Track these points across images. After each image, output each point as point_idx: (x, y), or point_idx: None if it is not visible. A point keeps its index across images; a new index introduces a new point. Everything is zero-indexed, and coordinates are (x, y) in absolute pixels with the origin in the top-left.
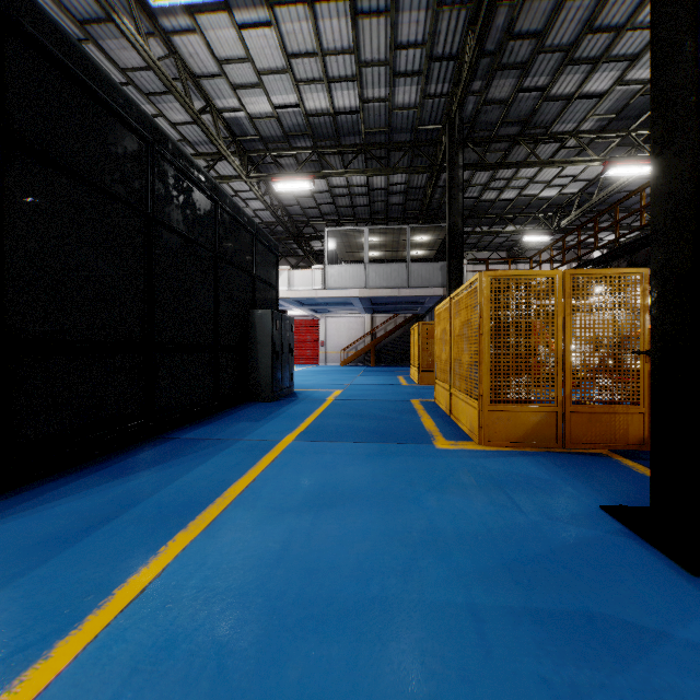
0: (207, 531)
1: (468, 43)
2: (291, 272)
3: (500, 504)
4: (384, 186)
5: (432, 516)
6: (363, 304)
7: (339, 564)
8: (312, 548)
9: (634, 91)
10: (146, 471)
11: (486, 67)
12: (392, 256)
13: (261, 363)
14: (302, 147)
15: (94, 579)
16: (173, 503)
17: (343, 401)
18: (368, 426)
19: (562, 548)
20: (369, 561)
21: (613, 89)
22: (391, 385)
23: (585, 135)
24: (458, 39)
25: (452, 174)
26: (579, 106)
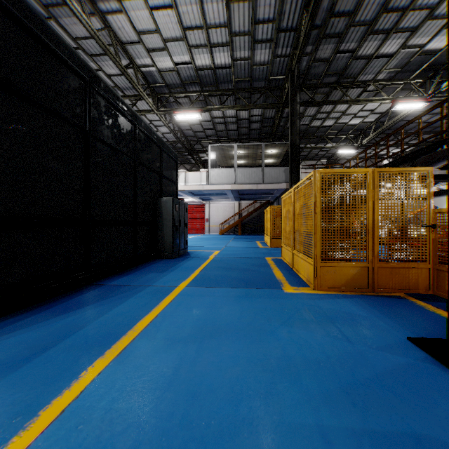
0: (118, 358)
1: (304, 19)
2: (186, 174)
3: (333, 336)
4: (247, 117)
5: (285, 346)
6: (233, 194)
7: (216, 388)
8: (195, 373)
9: (413, 52)
10: (80, 310)
11: (315, 36)
12: (252, 163)
13: (166, 233)
14: (193, 91)
15: (26, 400)
16: (96, 335)
17: (220, 258)
18: (237, 275)
19: (385, 373)
20: (239, 385)
21: (399, 51)
22: (252, 247)
23: (380, 82)
24: (297, 17)
25: (292, 107)
26: (376, 63)
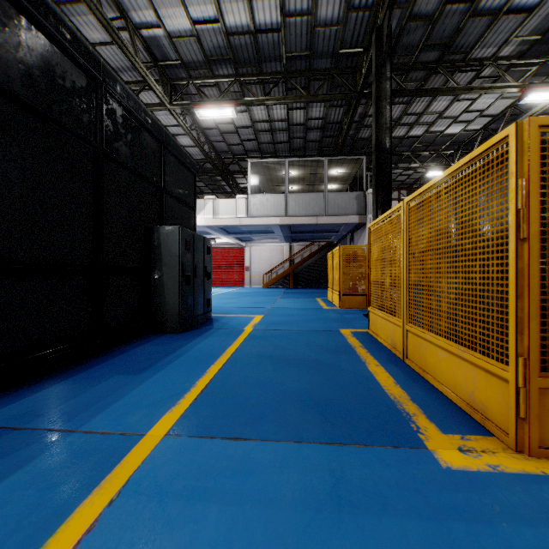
0: None
1: None
2: (216, 202)
3: None
4: (303, 121)
5: None
6: (283, 232)
7: None
8: None
9: None
10: None
11: None
12: (308, 190)
13: (167, 288)
14: (224, 75)
15: None
16: None
17: (263, 333)
18: (296, 384)
19: None
20: None
21: (545, 1)
22: (312, 309)
23: (503, 61)
24: None
25: (379, 86)
26: (504, 25)
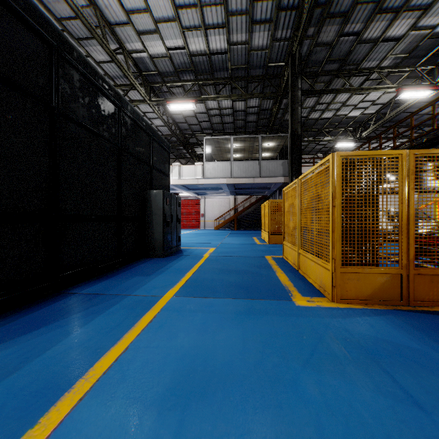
0: None
1: None
2: (181, 167)
3: (389, 393)
4: (243, 109)
5: (319, 418)
6: (229, 189)
7: None
8: None
9: (423, 35)
10: (26, 336)
11: (318, 16)
12: (248, 157)
13: (156, 229)
14: (187, 79)
15: None
16: (26, 390)
17: (216, 257)
18: (235, 280)
19: None
20: None
21: (408, 33)
22: (249, 244)
23: (384, 69)
24: None
25: (293, 94)
26: (382, 48)
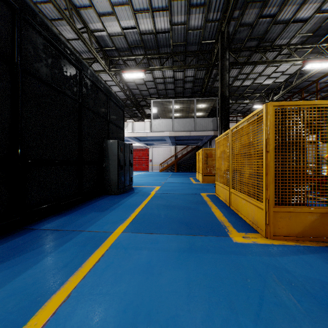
0: None
1: None
2: (133, 123)
3: None
4: (182, 78)
5: None
6: (171, 140)
7: None
8: None
9: (325, 17)
10: None
11: (242, 1)
12: (185, 116)
13: (111, 172)
14: (138, 54)
15: None
16: None
17: (161, 195)
18: (177, 216)
19: None
20: None
21: (313, 16)
22: (187, 183)
23: (293, 46)
24: None
25: (222, 63)
26: (292, 28)
